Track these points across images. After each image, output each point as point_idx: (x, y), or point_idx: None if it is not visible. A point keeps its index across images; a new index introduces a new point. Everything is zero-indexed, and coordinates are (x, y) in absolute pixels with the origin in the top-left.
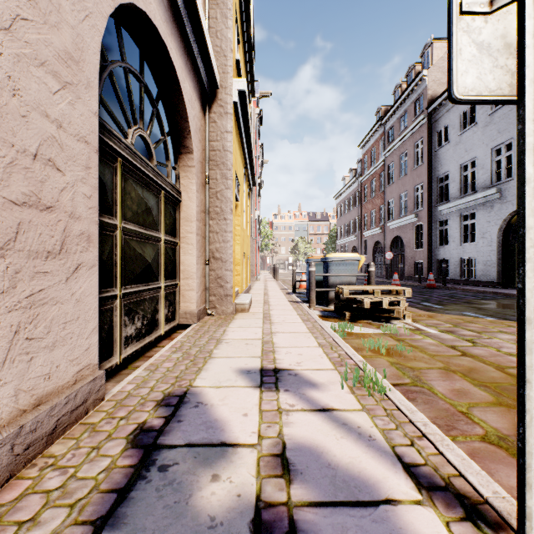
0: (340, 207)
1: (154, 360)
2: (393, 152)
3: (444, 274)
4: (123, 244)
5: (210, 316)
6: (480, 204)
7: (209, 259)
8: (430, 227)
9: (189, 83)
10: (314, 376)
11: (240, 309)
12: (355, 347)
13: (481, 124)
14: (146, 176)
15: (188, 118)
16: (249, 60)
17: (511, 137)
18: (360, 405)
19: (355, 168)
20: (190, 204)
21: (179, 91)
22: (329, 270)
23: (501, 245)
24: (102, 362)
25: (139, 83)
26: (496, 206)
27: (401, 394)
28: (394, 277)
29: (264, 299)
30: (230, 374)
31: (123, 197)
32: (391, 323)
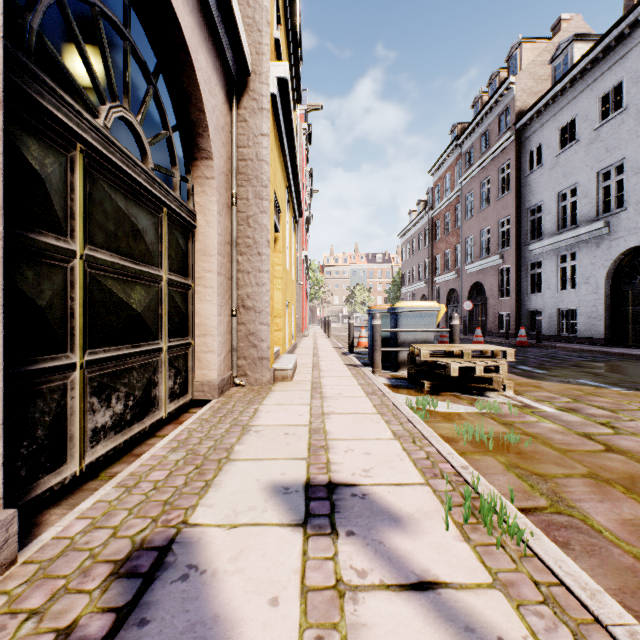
0: (405, 247)
1: (139, 465)
2: (472, 178)
3: (538, 329)
4: (89, 283)
5: (239, 387)
6: (582, 242)
7: (237, 309)
8: (518, 270)
9: (206, 56)
10: (395, 500)
11: (281, 377)
12: (446, 436)
13: (583, 142)
14: (133, 181)
15: (205, 107)
16: (294, 51)
17: (624, 156)
18: (486, 571)
19: (425, 200)
20: (209, 230)
21: (189, 64)
22: (398, 324)
23: (610, 293)
24: (41, 477)
25: (123, 39)
26: (604, 244)
27: (542, 531)
28: (476, 332)
29: (313, 362)
30: (256, 495)
31: (87, 208)
32: (487, 396)
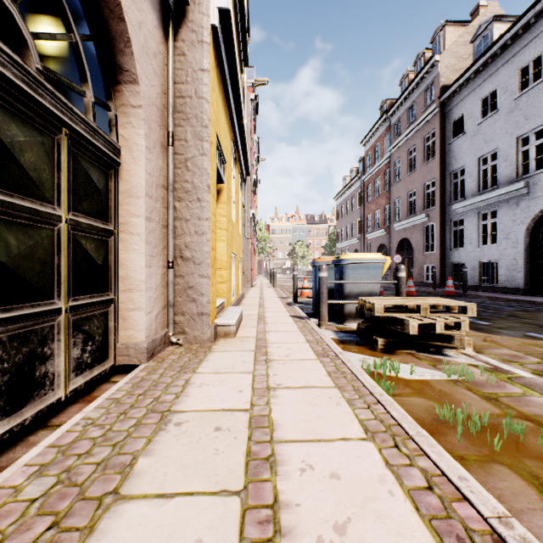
0: (340, 208)
1: None
2: (400, 147)
3: (464, 280)
4: None
5: (176, 346)
6: (503, 201)
7: (173, 260)
8: (442, 227)
9: None
10: None
11: (223, 334)
12: (427, 423)
13: (504, 111)
14: None
15: (124, 14)
16: (240, 10)
17: (542, 123)
18: None
19: (357, 167)
20: (136, 168)
21: None
22: (344, 276)
23: (529, 247)
24: None
25: None
26: (523, 202)
27: None
28: (408, 283)
29: (258, 314)
30: None
31: None
32: (446, 355)
